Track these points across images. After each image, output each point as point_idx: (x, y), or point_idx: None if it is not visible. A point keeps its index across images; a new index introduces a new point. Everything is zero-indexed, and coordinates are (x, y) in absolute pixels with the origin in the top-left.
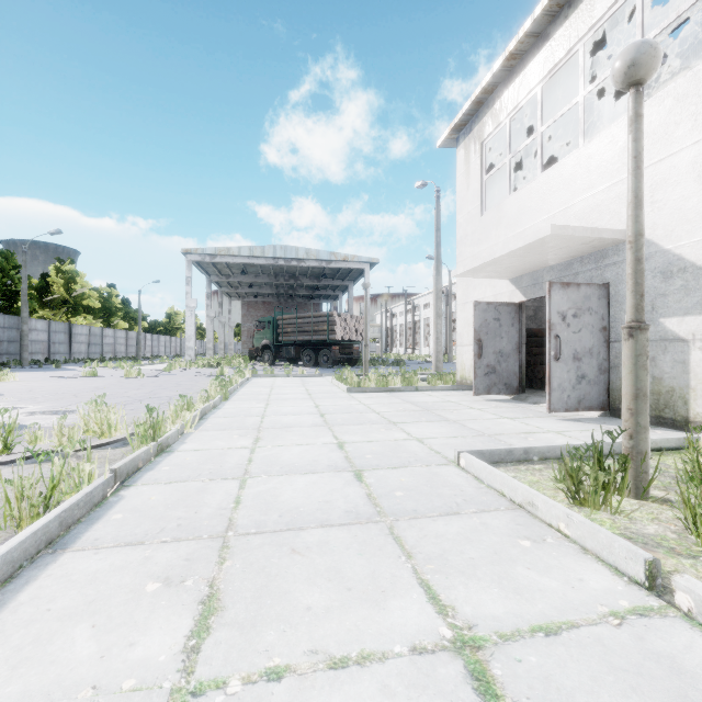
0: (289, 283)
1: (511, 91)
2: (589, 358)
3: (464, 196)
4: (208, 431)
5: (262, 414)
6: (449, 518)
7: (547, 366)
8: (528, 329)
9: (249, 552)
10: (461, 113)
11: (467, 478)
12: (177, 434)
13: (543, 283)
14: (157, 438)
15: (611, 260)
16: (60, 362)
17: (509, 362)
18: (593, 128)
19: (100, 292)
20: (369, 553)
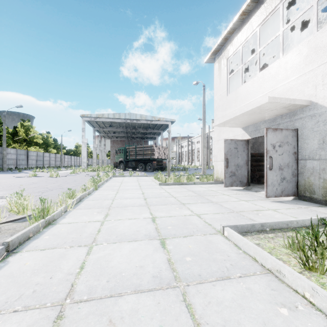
0: (132, 131)
1: (243, 32)
2: (287, 168)
3: (218, 87)
4: (81, 209)
5: (113, 198)
6: (223, 283)
7: (265, 173)
8: (250, 153)
9: (76, 323)
10: (216, 44)
11: (230, 245)
12: (61, 213)
13: (260, 129)
14: (45, 217)
15: (299, 116)
16: (22, 169)
17: (242, 170)
18: None
19: (43, 135)
20: (167, 324)
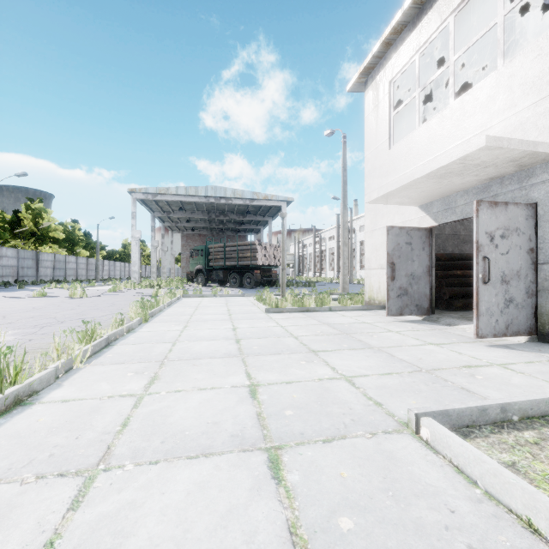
0: (219, 219)
1: (421, 27)
2: (517, 280)
3: (372, 133)
4: (103, 365)
5: (175, 339)
6: None
7: (475, 290)
8: None
9: None
10: (370, 55)
11: (444, 469)
12: (53, 375)
13: (456, 207)
14: (4, 389)
15: (539, 179)
16: (28, 283)
17: (420, 284)
18: (486, 75)
19: (65, 226)
20: None
